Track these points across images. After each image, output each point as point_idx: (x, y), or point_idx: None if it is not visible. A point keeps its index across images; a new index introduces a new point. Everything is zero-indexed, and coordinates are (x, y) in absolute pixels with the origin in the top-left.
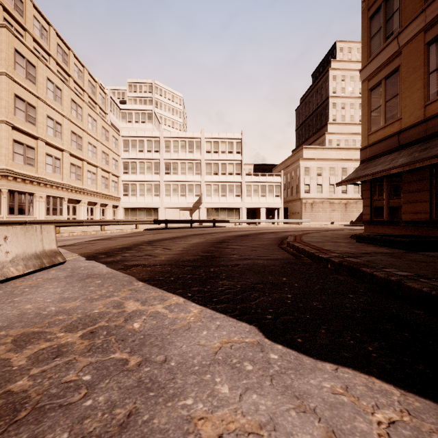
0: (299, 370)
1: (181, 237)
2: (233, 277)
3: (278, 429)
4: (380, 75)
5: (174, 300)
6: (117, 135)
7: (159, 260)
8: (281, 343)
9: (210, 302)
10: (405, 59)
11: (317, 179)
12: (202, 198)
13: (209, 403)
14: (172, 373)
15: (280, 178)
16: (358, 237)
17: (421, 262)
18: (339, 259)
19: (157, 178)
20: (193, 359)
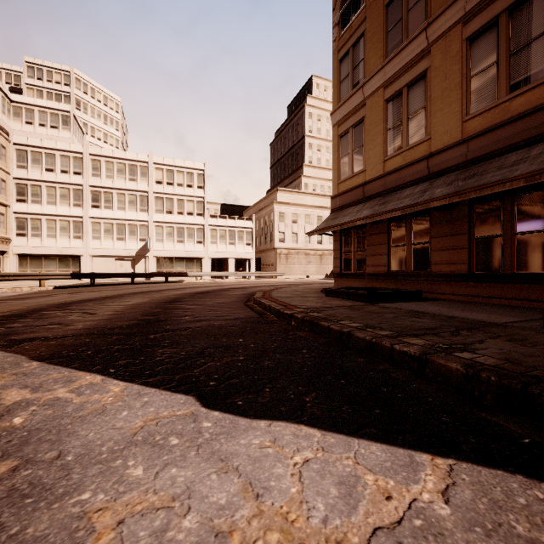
0: (231, 433)
1: (115, 296)
2: (179, 343)
3: (193, 496)
4: (348, 123)
5: (87, 379)
6: (4, 141)
7: (73, 329)
8: (219, 409)
9: (140, 376)
10: (369, 111)
11: (293, 227)
12: (149, 243)
13: (113, 491)
14: (67, 469)
15: (252, 224)
16: (327, 290)
17: (374, 313)
18: (303, 315)
19: (78, 213)
20: (101, 447)
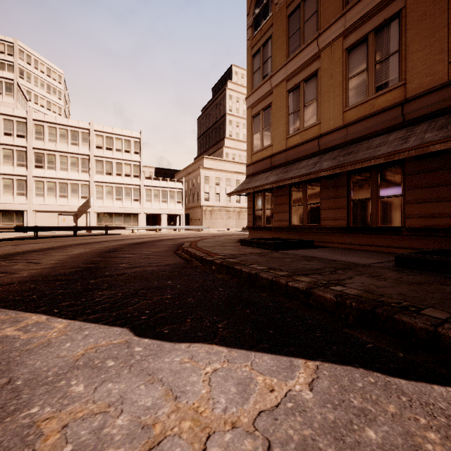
0: (158, 354)
1: (58, 247)
2: (116, 286)
3: (125, 402)
4: (259, 106)
5: (33, 319)
6: None
7: (18, 277)
8: (149, 337)
9: (82, 315)
10: (275, 98)
11: (216, 188)
12: (90, 200)
13: (58, 404)
14: (17, 391)
15: (182, 185)
16: (242, 241)
17: (277, 258)
18: (221, 260)
19: (21, 172)
20: (47, 372)
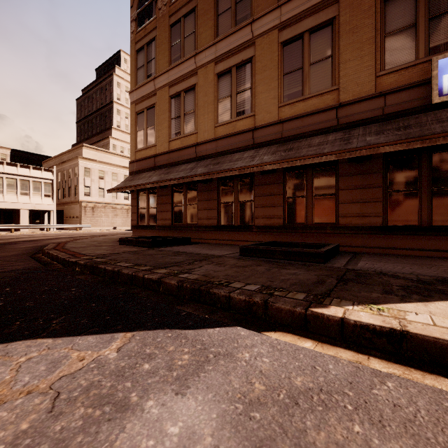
0: None
1: None
2: None
3: None
4: (143, 104)
5: None
6: None
7: None
8: None
9: None
10: (159, 100)
11: (100, 182)
12: None
13: None
14: None
15: (53, 175)
16: (121, 240)
17: (149, 255)
18: (86, 261)
19: None
20: None
